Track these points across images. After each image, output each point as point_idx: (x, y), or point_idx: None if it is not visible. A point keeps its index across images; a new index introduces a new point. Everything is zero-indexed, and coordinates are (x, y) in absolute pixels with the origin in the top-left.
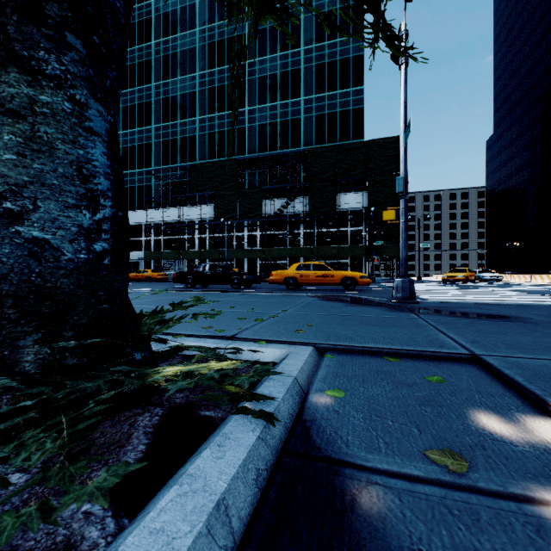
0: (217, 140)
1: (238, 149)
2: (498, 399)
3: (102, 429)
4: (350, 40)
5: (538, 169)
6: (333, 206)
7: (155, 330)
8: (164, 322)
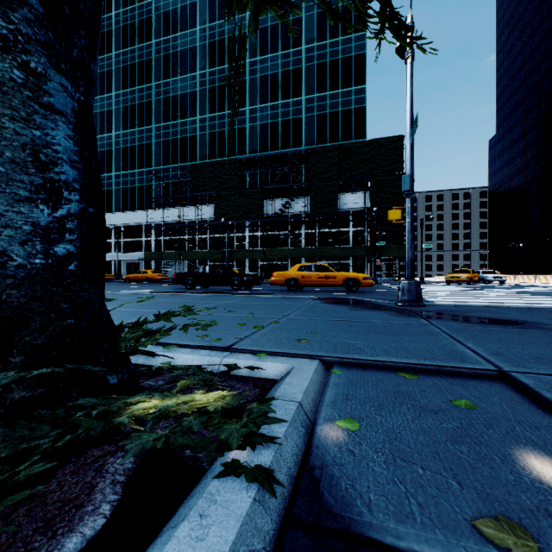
0: (218, 140)
1: (238, 149)
2: (544, 432)
3: (60, 476)
4: (352, 39)
5: (541, 168)
6: (335, 206)
7: (140, 343)
8: (150, 333)
